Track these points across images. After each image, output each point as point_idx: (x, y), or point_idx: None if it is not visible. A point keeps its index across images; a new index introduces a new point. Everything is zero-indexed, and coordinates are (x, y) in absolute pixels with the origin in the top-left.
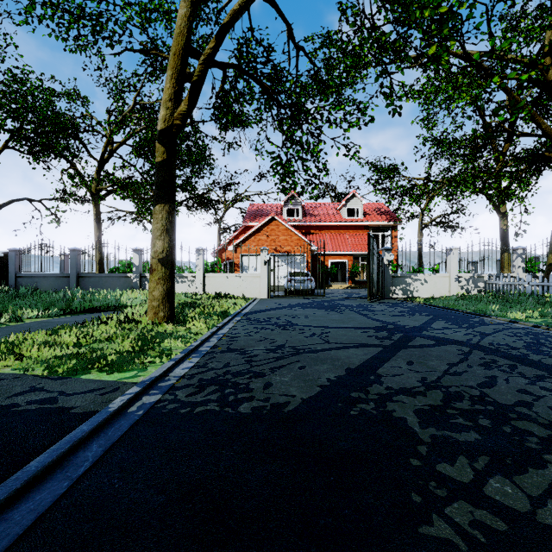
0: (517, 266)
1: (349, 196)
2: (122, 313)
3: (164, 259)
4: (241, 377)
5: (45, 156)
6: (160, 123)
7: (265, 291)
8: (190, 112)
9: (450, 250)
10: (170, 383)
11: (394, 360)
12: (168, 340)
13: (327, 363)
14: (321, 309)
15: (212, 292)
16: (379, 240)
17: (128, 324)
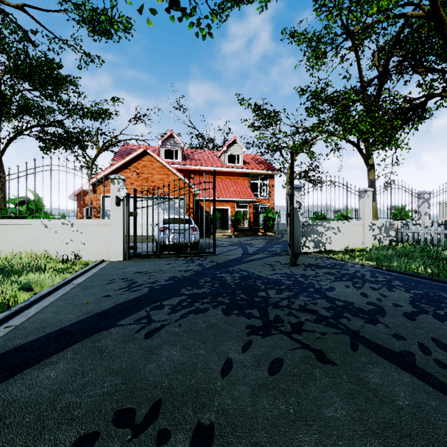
0: (424, 213)
1: (230, 141)
2: None
3: None
4: None
5: None
6: None
7: (118, 249)
8: None
9: (365, 192)
10: None
11: None
12: None
13: None
14: (231, 310)
15: (13, 254)
16: (258, 188)
17: None
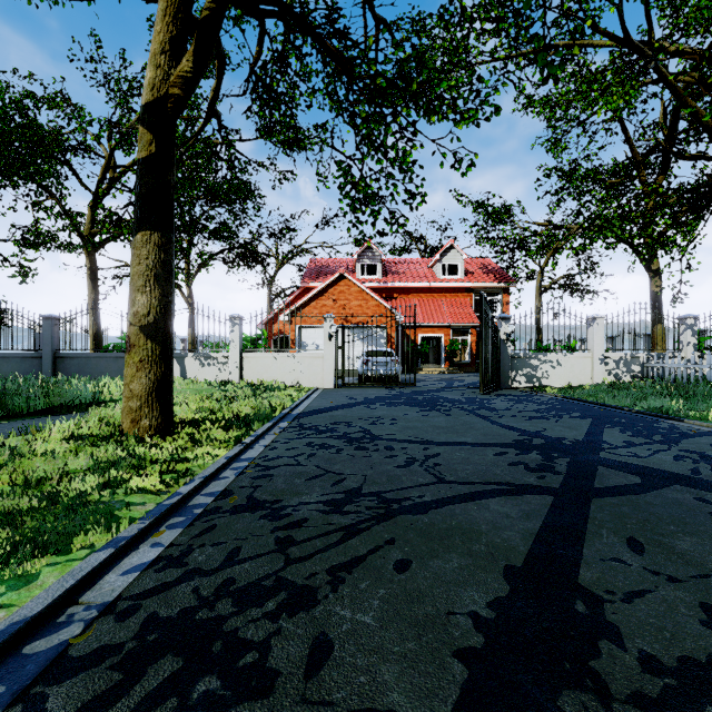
0: (687, 343)
1: (446, 247)
2: (81, 419)
3: (150, 326)
4: (253, 610)
5: (12, 183)
6: (145, 92)
7: (330, 378)
8: (197, 75)
9: (593, 319)
10: (61, 639)
11: (595, 534)
12: (136, 479)
13: (456, 548)
14: (414, 406)
15: (253, 380)
16: None
17: (84, 441)
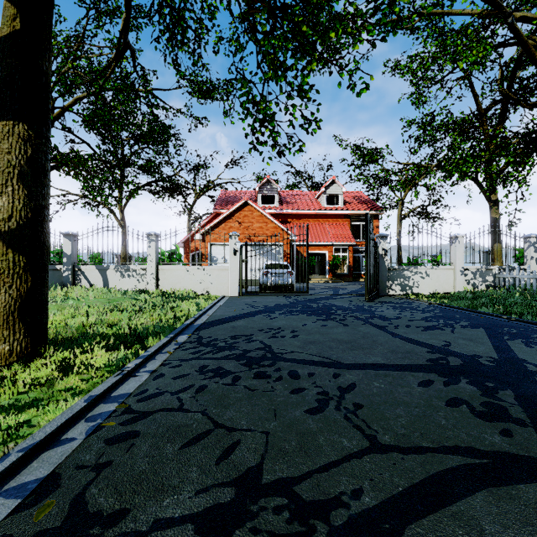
0: (530, 257)
1: (329, 182)
2: None
3: (12, 233)
4: None
5: None
6: None
7: (235, 288)
8: None
9: (455, 238)
10: None
11: None
12: None
13: None
14: (311, 315)
15: (168, 289)
16: (360, 230)
17: None
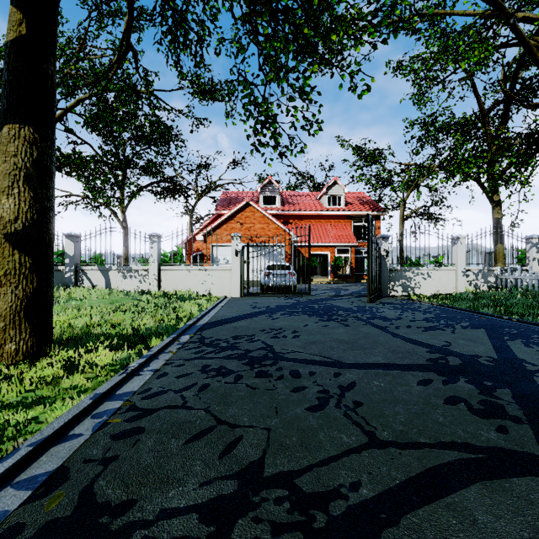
0: (532, 258)
1: (331, 183)
2: None
3: (18, 234)
4: None
5: None
6: None
7: (236, 289)
8: None
9: (457, 239)
10: None
11: None
12: None
13: None
14: (312, 315)
15: (170, 290)
16: (362, 231)
17: None
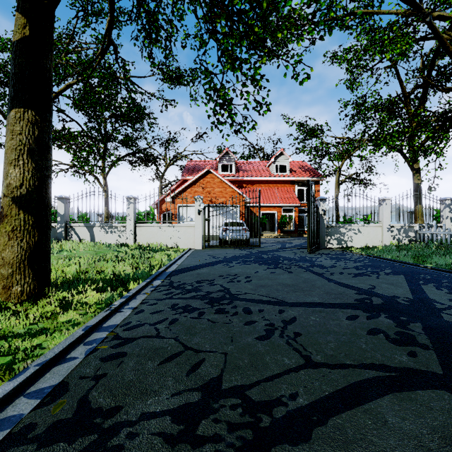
0: (446, 217)
1: (278, 154)
2: None
3: (23, 197)
4: None
5: None
6: None
7: (199, 242)
8: None
9: (383, 200)
10: None
11: None
12: None
13: None
14: (262, 264)
15: (144, 243)
16: (304, 193)
17: None
